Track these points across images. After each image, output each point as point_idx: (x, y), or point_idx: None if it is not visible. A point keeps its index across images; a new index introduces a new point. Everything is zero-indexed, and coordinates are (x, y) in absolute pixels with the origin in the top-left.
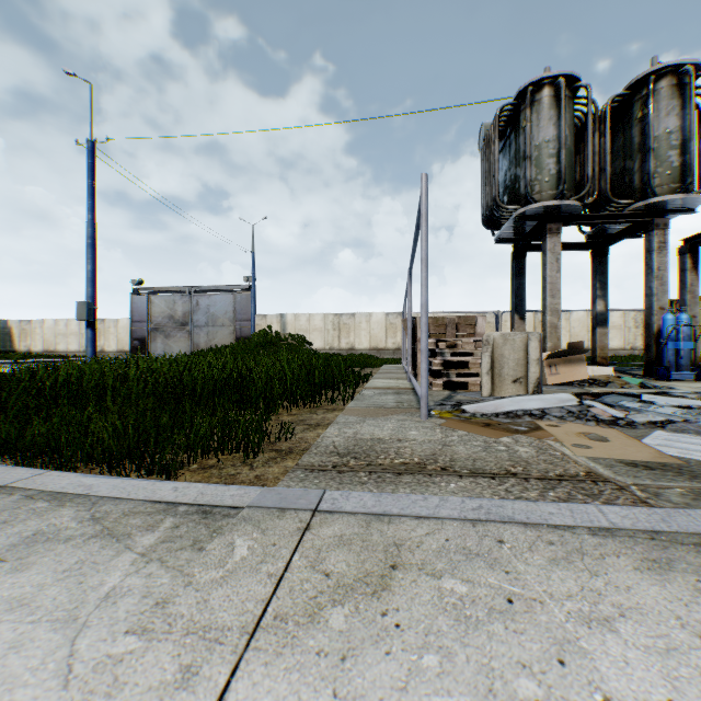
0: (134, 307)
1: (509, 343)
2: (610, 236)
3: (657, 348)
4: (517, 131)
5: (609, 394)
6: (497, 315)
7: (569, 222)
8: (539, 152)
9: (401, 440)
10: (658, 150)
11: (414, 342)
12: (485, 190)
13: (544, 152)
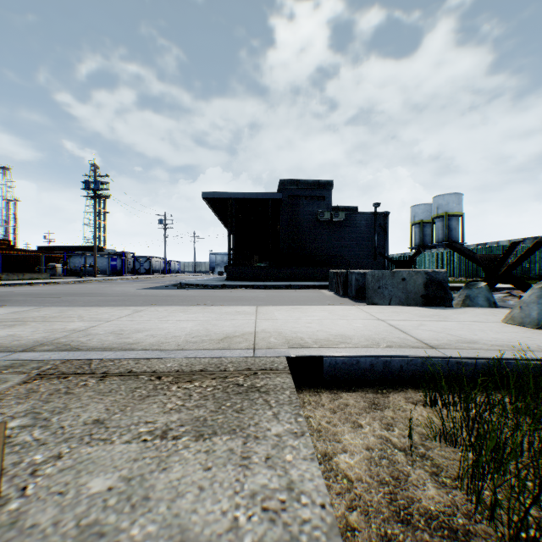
0: None
1: None
2: None
3: None
4: None
5: None
6: None
7: None
8: None
9: (163, 430)
10: None
11: None
12: None
13: None
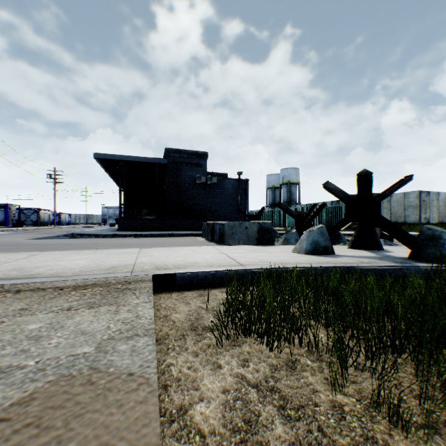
0: None
1: None
2: None
3: None
4: None
5: None
6: None
7: None
8: None
9: (69, 308)
10: None
11: None
12: None
13: None
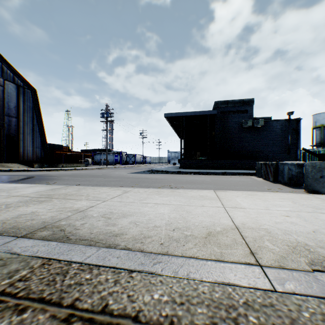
0: None
1: None
2: None
3: None
4: None
5: None
6: None
7: None
8: None
9: None
10: None
11: None
12: None
13: None
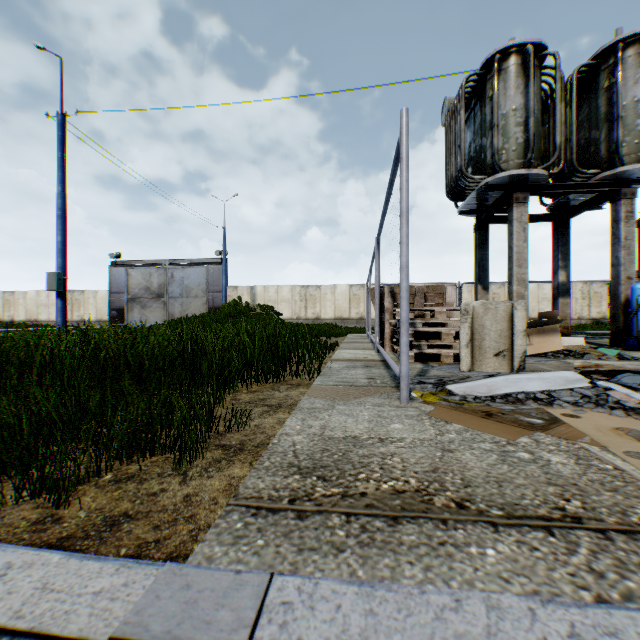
0: (112, 279)
1: (491, 312)
2: (572, 207)
3: (624, 318)
4: (483, 102)
5: (593, 367)
6: (458, 287)
7: (535, 192)
8: (506, 121)
9: (384, 441)
10: (626, 119)
11: (381, 312)
12: (450, 161)
13: (511, 121)
